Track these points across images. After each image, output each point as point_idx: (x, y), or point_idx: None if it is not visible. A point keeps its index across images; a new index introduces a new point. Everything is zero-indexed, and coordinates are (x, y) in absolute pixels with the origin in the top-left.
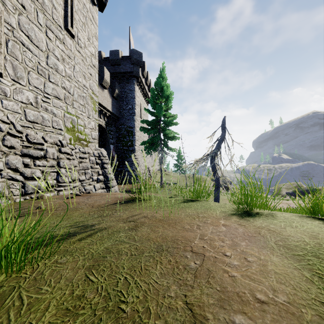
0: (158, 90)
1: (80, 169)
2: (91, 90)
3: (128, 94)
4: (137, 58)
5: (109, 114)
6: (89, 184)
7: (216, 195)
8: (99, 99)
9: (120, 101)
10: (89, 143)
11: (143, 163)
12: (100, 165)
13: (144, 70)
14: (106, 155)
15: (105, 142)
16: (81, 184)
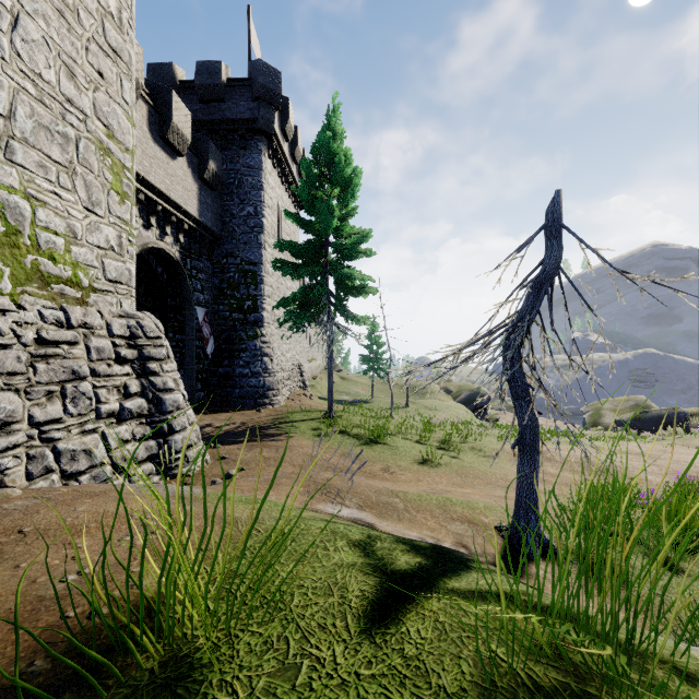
0: (321, 163)
1: (40, 383)
2: (102, 124)
3: (246, 179)
4: (269, 84)
5: (190, 225)
6: (83, 429)
7: (529, 479)
8: (159, 180)
9: (225, 195)
10: (95, 294)
11: (286, 355)
12: (137, 366)
13: (287, 119)
14: (159, 334)
15: (181, 298)
16: (39, 434)
